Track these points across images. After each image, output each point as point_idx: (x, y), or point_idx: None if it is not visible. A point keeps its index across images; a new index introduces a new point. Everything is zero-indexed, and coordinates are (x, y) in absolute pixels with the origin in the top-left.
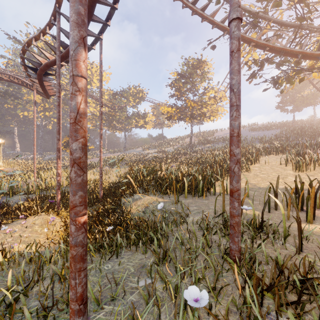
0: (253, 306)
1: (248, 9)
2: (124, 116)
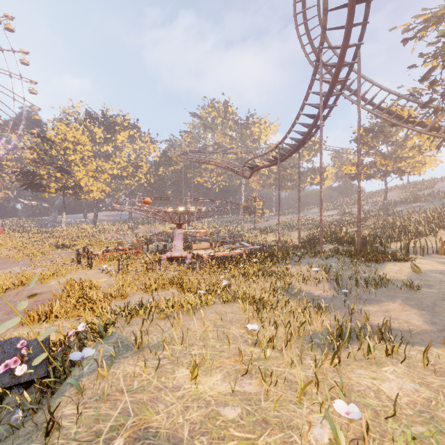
0: (353, 250)
1: (421, 102)
2: (297, 174)
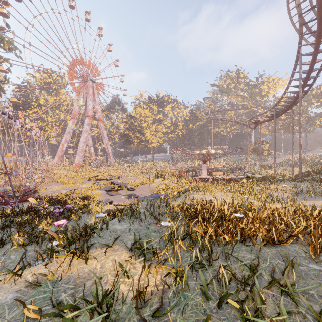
0: None
1: None
2: (304, 120)
